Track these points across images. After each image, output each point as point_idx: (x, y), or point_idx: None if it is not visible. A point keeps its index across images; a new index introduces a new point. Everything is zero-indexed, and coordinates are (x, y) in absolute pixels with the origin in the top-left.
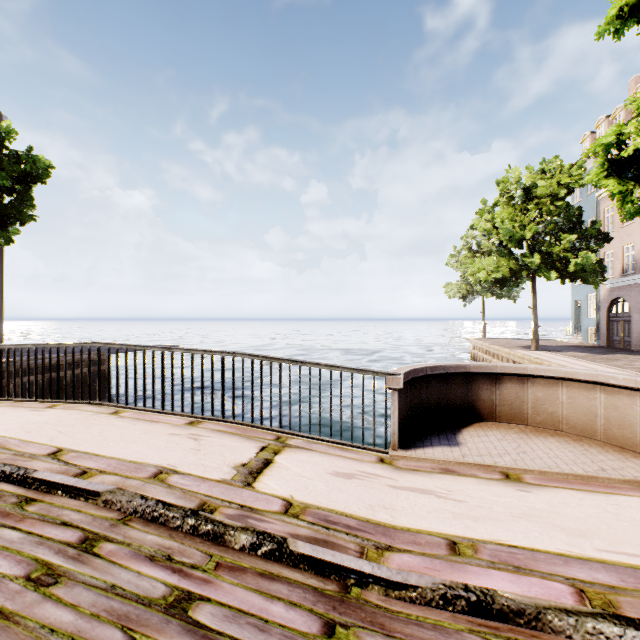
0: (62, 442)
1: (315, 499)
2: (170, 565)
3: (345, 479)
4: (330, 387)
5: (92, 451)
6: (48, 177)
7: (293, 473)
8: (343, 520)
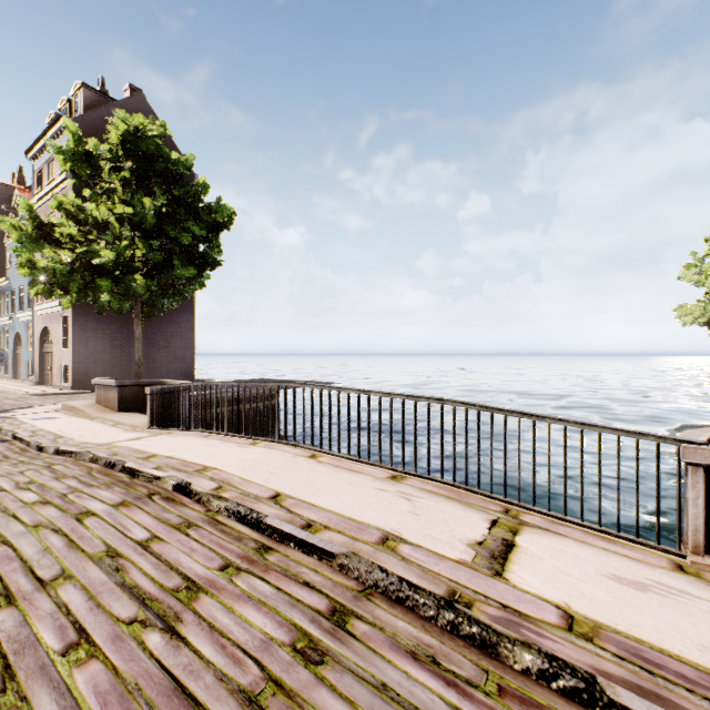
0: (277, 485)
1: (604, 616)
2: (439, 672)
3: (635, 590)
4: (581, 452)
5: (307, 500)
6: (231, 224)
7: (551, 567)
8: (669, 663)
